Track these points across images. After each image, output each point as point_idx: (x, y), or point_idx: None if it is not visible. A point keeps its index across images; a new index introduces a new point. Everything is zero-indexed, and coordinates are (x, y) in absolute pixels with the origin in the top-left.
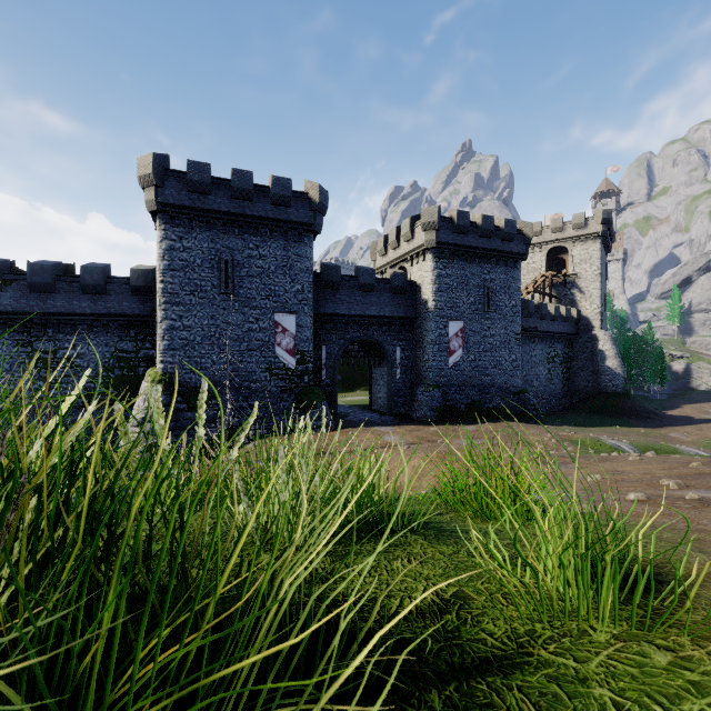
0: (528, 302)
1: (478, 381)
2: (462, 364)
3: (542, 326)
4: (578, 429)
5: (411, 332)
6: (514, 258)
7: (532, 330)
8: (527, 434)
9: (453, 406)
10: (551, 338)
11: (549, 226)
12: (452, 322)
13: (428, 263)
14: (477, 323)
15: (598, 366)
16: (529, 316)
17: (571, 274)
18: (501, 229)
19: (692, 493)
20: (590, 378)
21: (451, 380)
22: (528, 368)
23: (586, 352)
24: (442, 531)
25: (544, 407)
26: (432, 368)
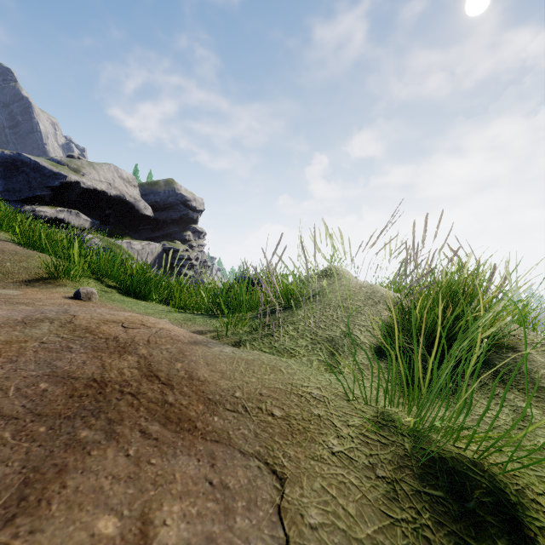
0: None
1: None
2: None
3: None
4: None
5: None
6: None
7: None
8: None
9: None
10: None
11: None
12: None
13: None
14: None
15: None
16: None
17: None
18: None
19: None
20: None
21: None
22: None
23: None
24: None
25: None
26: None
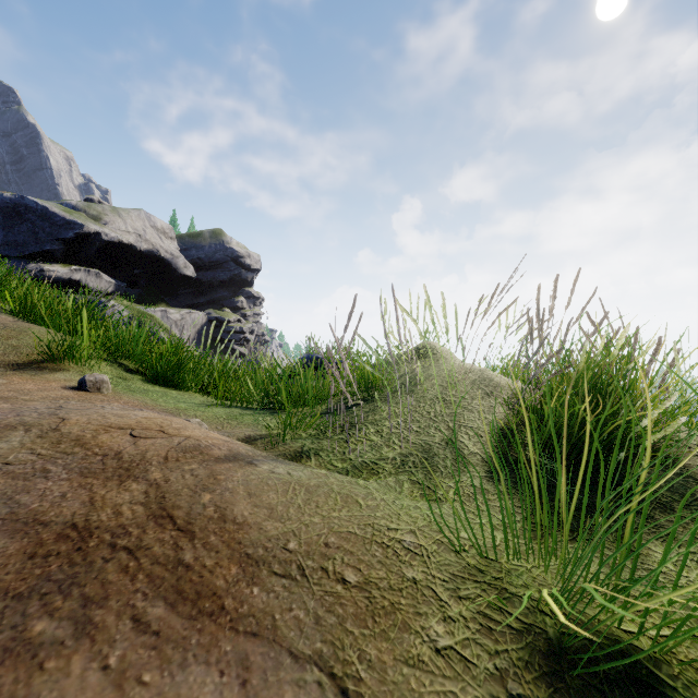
0: None
1: None
2: None
3: None
4: None
5: None
6: None
7: None
8: None
9: None
10: None
11: None
12: None
13: None
14: None
15: None
16: None
17: None
18: None
19: None
20: None
21: None
22: None
23: None
24: None
25: None
26: None
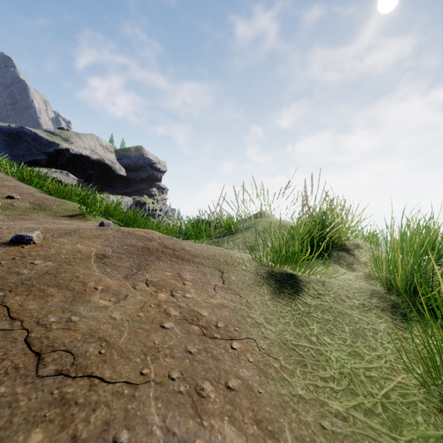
0: None
1: None
2: None
3: None
4: None
5: None
6: None
7: None
8: None
9: None
10: None
11: None
12: None
13: None
14: None
15: None
16: None
17: None
18: None
19: None
20: None
21: None
22: None
23: None
24: (397, 304)
25: None
26: None
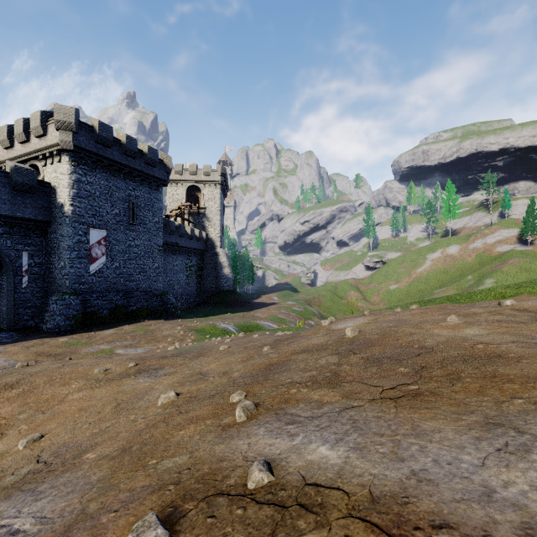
0: (170, 222)
1: (123, 287)
2: (106, 271)
3: (182, 242)
4: (203, 319)
5: (44, 237)
6: (157, 182)
7: (174, 245)
8: (161, 330)
9: (95, 312)
10: (189, 252)
11: (188, 169)
12: (94, 230)
13: (64, 165)
14: (122, 234)
15: (219, 273)
16: (171, 233)
17: (203, 208)
18: (145, 154)
19: (260, 473)
20: (214, 281)
21: (93, 287)
22: (171, 275)
23: (212, 263)
24: None
25: (184, 304)
26: (70, 275)
